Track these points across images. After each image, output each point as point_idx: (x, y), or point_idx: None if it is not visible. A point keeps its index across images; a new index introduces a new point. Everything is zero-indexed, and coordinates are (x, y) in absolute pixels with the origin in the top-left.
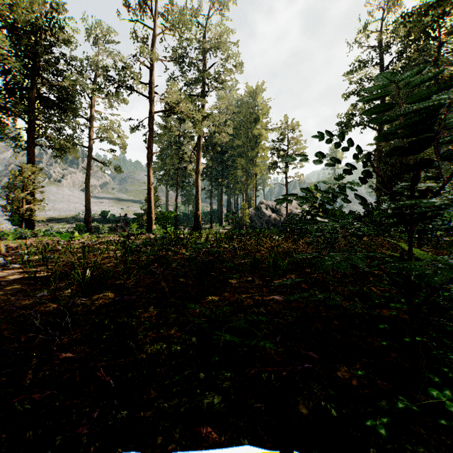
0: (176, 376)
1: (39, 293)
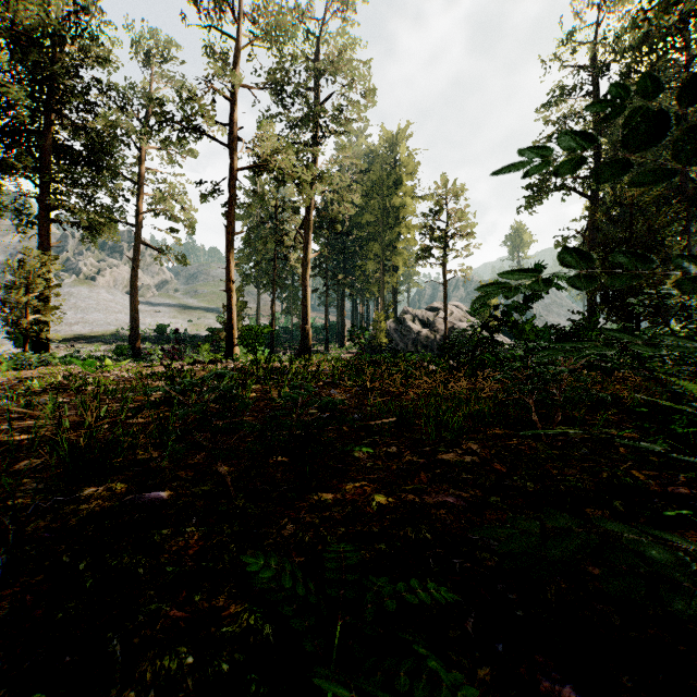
0: None
1: None
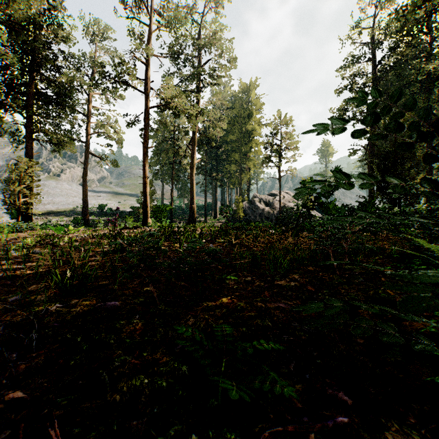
0: (158, 436)
1: (13, 297)
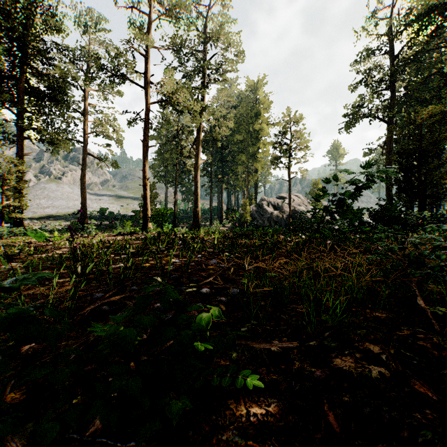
0: None
1: None
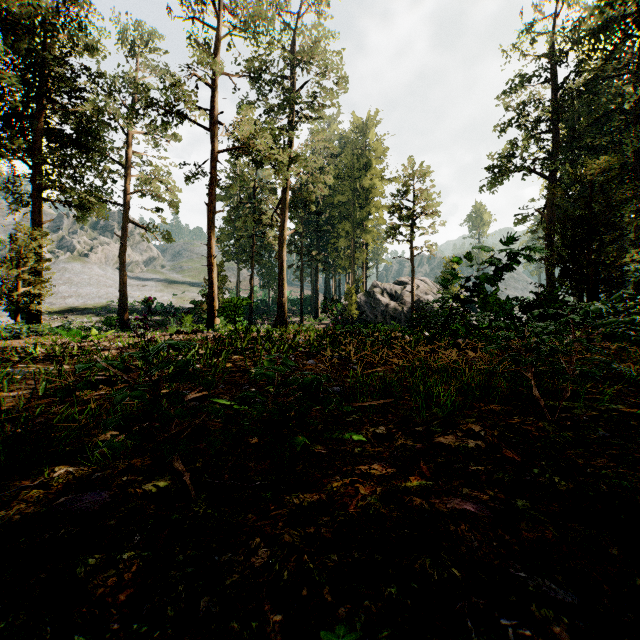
0: None
1: None
